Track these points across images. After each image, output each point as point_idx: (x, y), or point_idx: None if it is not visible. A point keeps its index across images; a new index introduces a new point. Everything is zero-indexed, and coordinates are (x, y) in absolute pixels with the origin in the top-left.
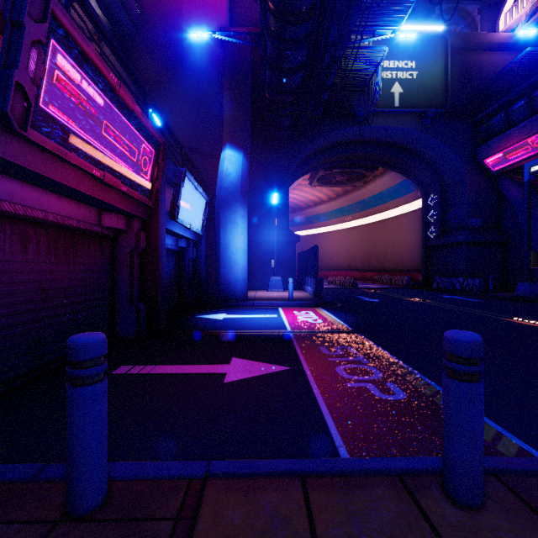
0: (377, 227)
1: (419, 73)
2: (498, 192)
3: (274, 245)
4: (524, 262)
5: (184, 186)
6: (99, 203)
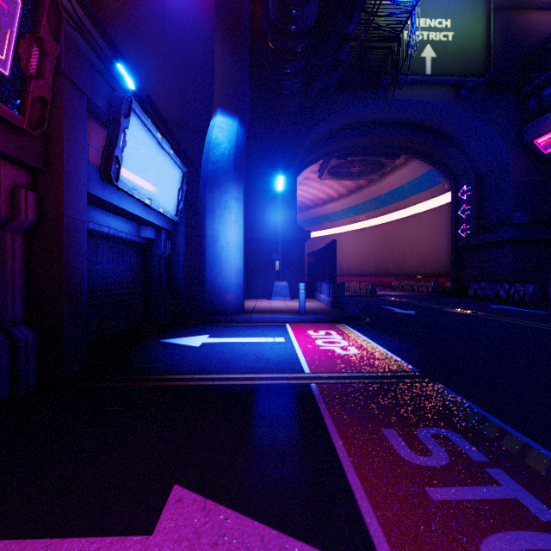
0: (394, 227)
1: (456, 34)
2: (548, 180)
3: (279, 242)
4: None
5: (132, 130)
6: None
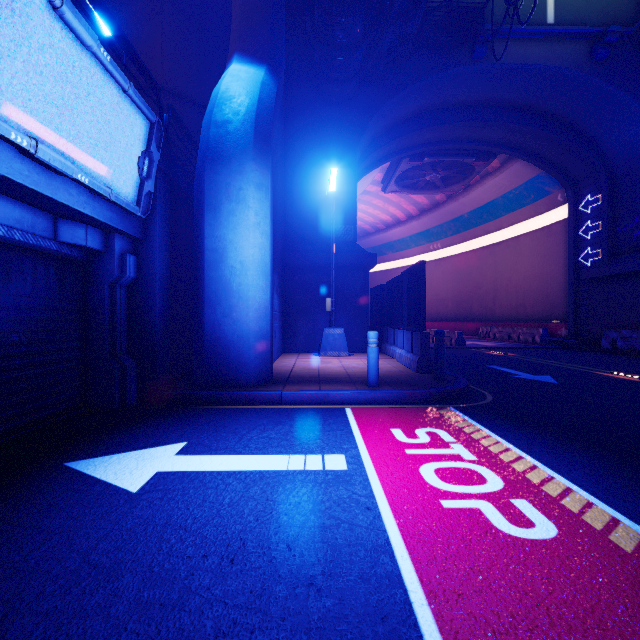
0: (480, 256)
1: None
2: None
3: (331, 270)
4: None
5: None
6: None
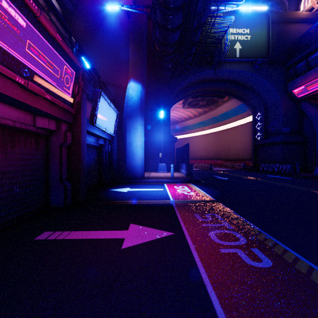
0: (223, 133)
1: (252, 36)
2: (300, 110)
3: (161, 143)
4: (317, 154)
5: (100, 102)
6: (30, 108)
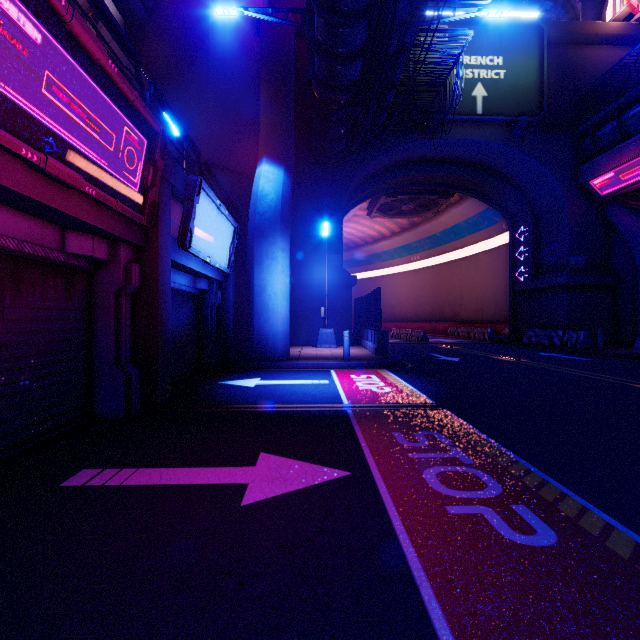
0: (450, 268)
1: (508, 72)
2: (605, 222)
3: (324, 288)
4: None
5: (200, 203)
6: (53, 213)
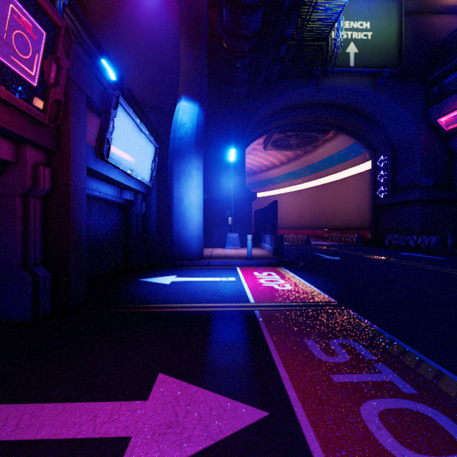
0: (325, 189)
1: (374, 34)
2: (449, 151)
3: (231, 202)
4: None
5: (119, 118)
6: None
